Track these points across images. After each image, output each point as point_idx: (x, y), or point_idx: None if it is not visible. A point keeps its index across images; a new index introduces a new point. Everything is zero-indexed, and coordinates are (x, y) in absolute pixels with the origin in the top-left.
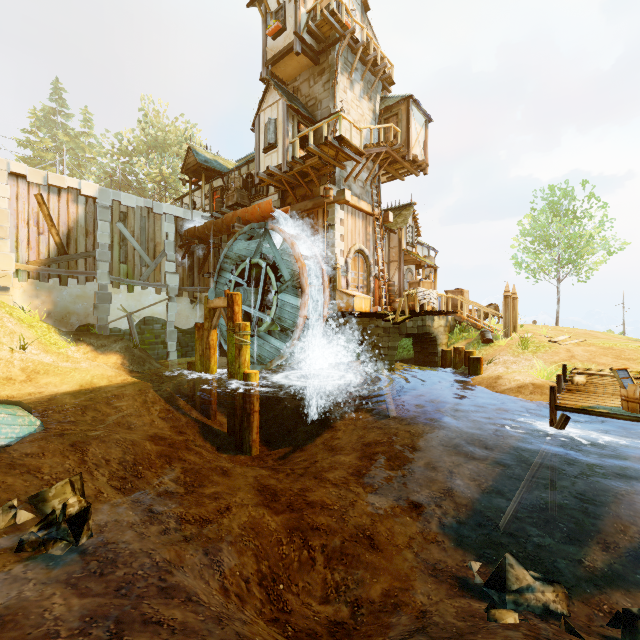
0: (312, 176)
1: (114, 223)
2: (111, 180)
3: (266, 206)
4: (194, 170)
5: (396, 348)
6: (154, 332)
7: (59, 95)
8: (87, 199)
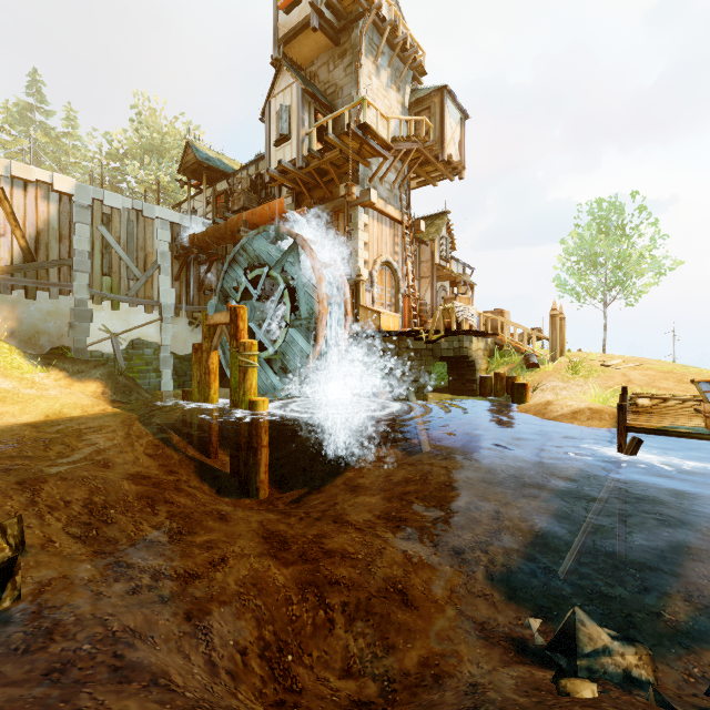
0: (332, 173)
1: (95, 227)
2: (92, 177)
3: (277, 206)
4: (194, 170)
5: (429, 373)
6: (145, 358)
7: (37, 89)
8: (61, 196)
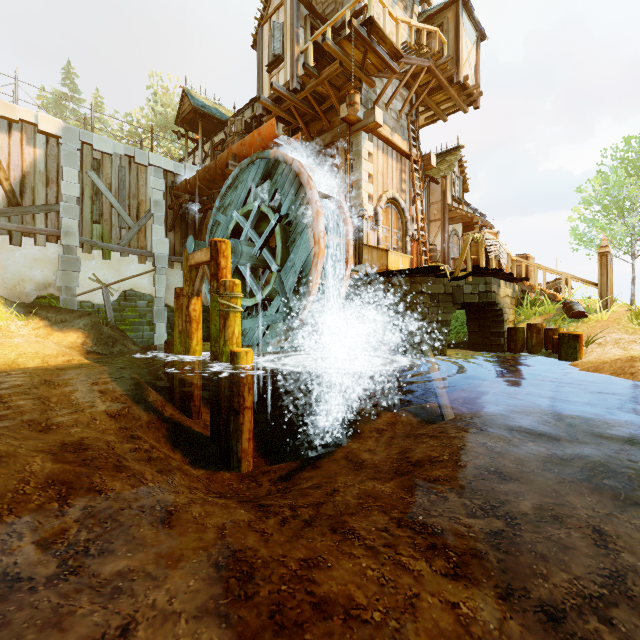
0: (330, 95)
1: (85, 172)
2: (86, 124)
3: (268, 130)
4: (191, 122)
5: (448, 323)
6: (138, 310)
7: (71, 80)
8: (48, 139)
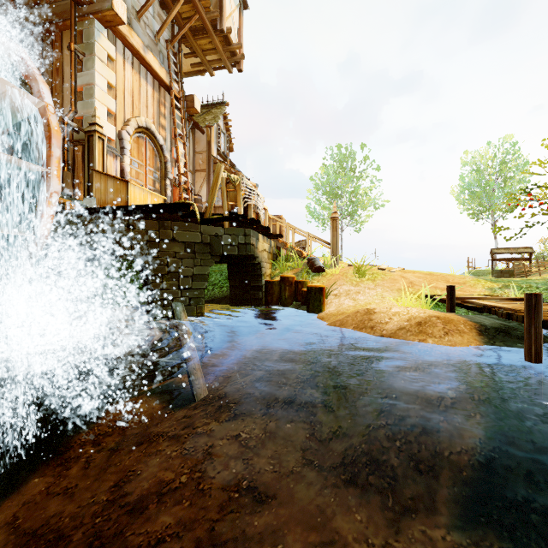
0: None
1: None
2: None
3: None
4: None
5: (206, 277)
6: None
7: None
8: None
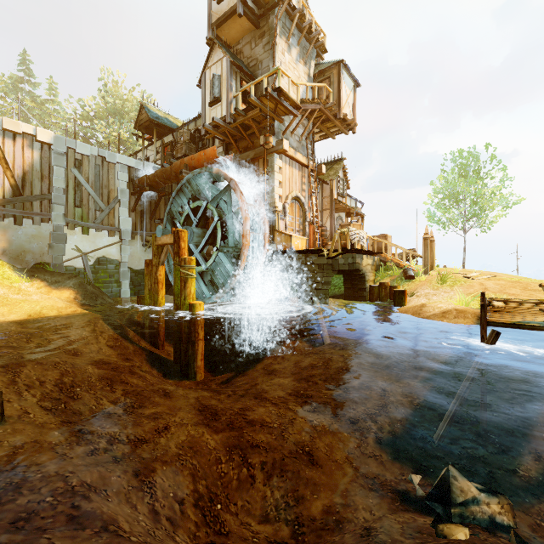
0: (253, 128)
1: (69, 169)
2: (67, 130)
3: (211, 152)
4: (146, 126)
5: (329, 283)
6: (108, 272)
7: (26, 66)
8: (42, 145)
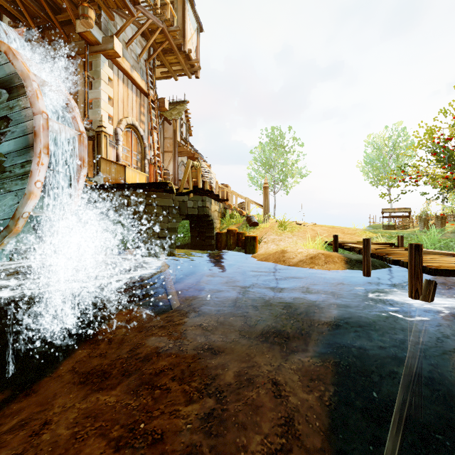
0: (66, 6)
1: None
2: None
3: None
4: None
5: (176, 230)
6: None
7: None
8: None
